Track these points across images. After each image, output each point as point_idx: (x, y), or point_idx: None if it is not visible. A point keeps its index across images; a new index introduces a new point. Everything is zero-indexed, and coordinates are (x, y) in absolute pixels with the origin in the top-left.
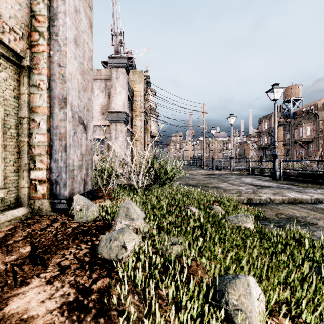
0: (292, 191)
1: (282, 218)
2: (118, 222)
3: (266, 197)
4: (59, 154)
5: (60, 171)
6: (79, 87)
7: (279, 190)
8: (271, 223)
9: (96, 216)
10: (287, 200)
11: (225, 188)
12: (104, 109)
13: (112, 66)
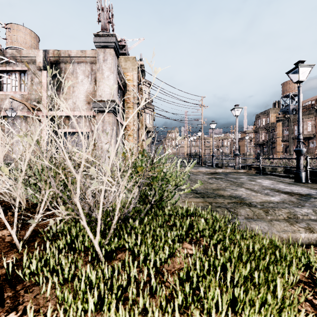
0: None
1: None
2: None
3: None
4: None
5: None
6: None
7: None
8: None
9: None
10: None
11: (250, 199)
12: (90, 97)
13: (98, 45)
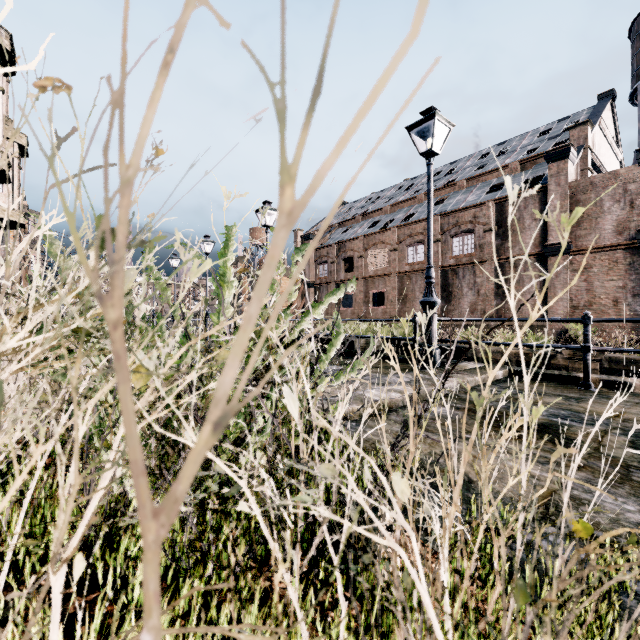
0: None
1: None
2: None
3: None
4: None
5: None
6: None
7: None
8: None
9: None
10: None
11: None
12: None
13: None
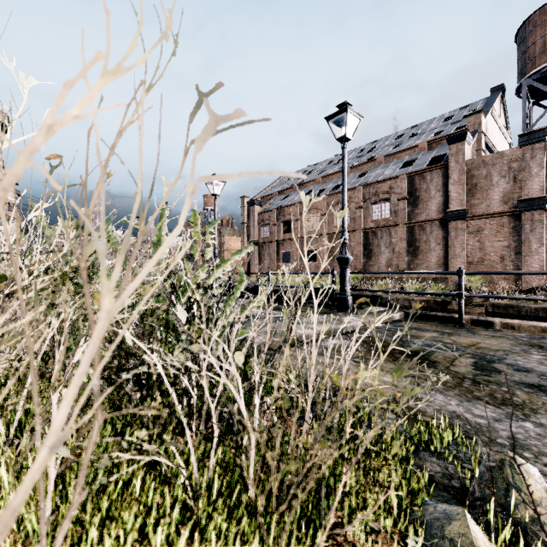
0: None
1: None
2: None
3: None
4: None
5: None
6: None
7: None
8: None
9: None
10: None
11: None
12: None
13: None
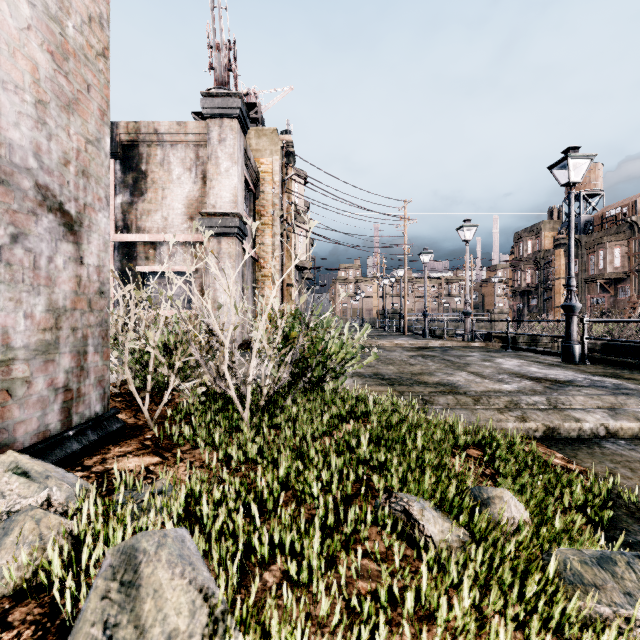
0: None
1: None
2: None
3: (595, 422)
4: None
5: None
6: (39, 91)
7: (613, 398)
8: None
9: (35, 567)
10: None
11: (467, 388)
12: (193, 207)
13: (210, 113)
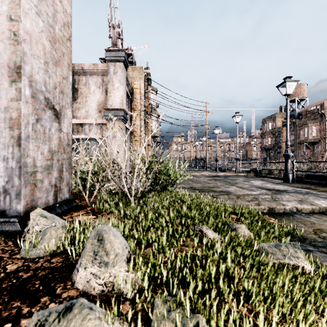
0: (319, 198)
1: (325, 238)
2: (81, 268)
3: (291, 205)
4: (9, 149)
5: (11, 175)
6: (45, 57)
7: (302, 196)
8: (315, 248)
9: (57, 246)
10: (318, 210)
11: (235, 193)
12: (101, 106)
13: (109, 59)
